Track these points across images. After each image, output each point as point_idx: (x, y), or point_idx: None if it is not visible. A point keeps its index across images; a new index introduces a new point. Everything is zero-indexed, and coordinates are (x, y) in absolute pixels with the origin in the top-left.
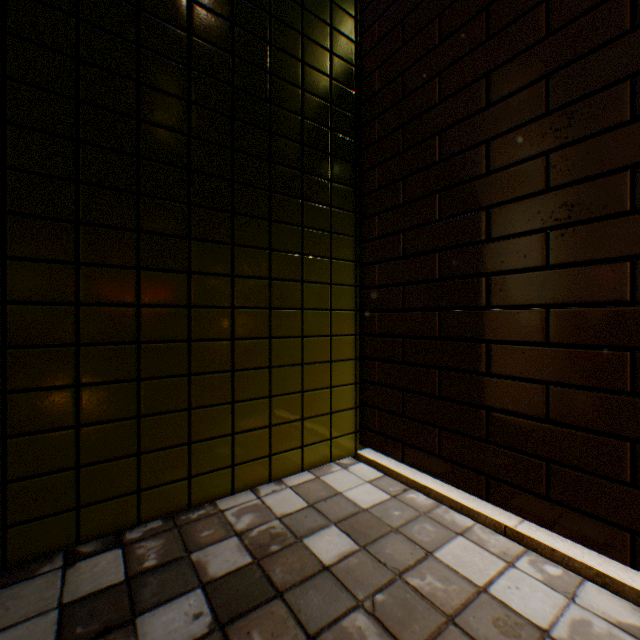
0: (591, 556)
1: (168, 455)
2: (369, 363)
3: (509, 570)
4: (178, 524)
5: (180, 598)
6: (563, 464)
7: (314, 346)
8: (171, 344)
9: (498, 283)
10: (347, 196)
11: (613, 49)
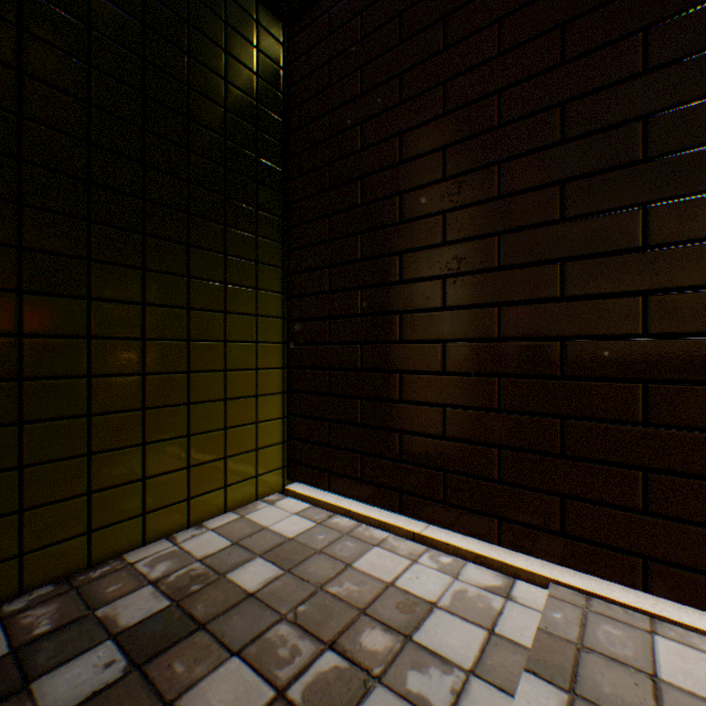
0: (474, 544)
1: (61, 509)
2: (297, 396)
3: (413, 565)
4: (76, 585)
5: (86, 654)
6: (455, 472)
7: (239, 380)
8: (65, 380)
9: (409, 320)
10: (275, 226)
11: (487, 139)
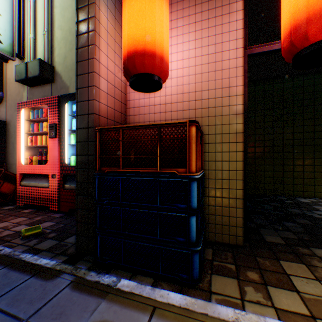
0: None
1: (319, 187)
2: None
3: None
4: None
5: None
6: None
7: None
8: (320, 166)
9: None
10: None
11: None
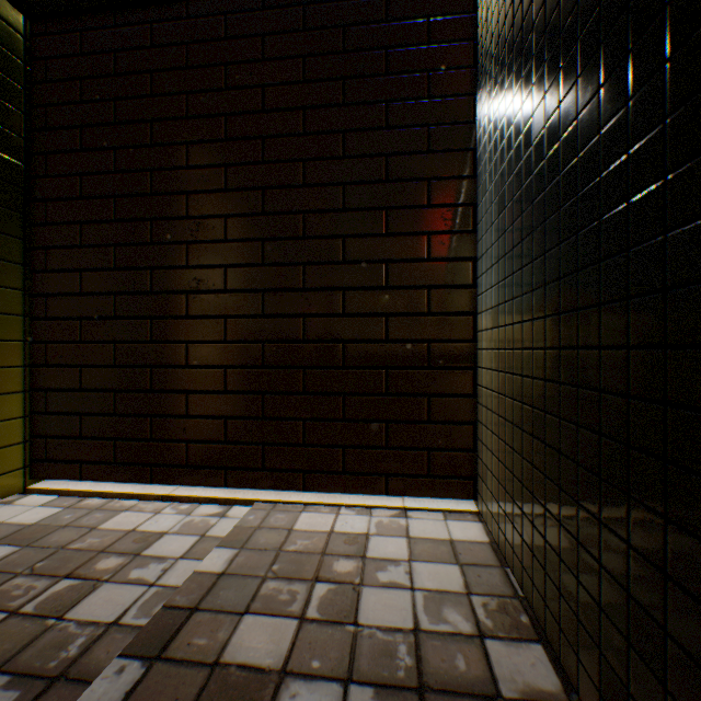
0: (211, 492)
1: None
2: (45, 394)
3: (156, 515)
4: None
5: None
6: (197, 441)
7: None
8: None
9: (160, 325)
10: (14, 221)
11: (219, 197)
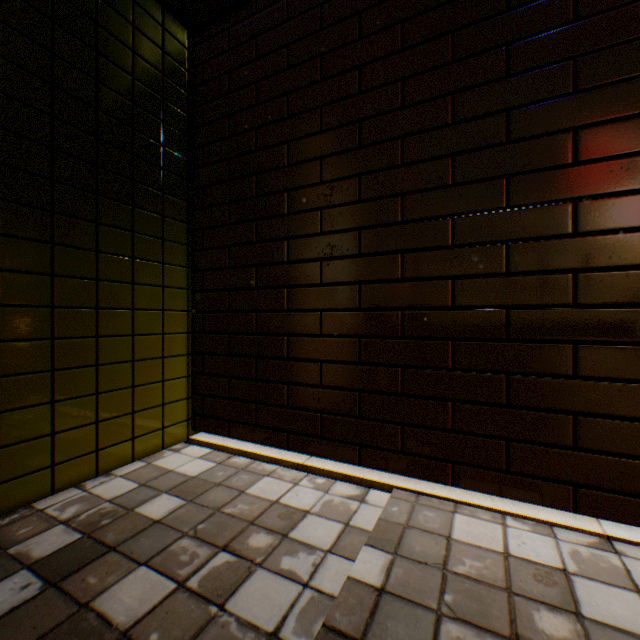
0: (343, 467)
1: None
2: (201, 357)
3: (295, 487)
4: None
5: (2, 582)
6: (329, 412)
7: (147, 344)
8: None
9: (295, 293)
10: (180, 208)
11: (352, 156)
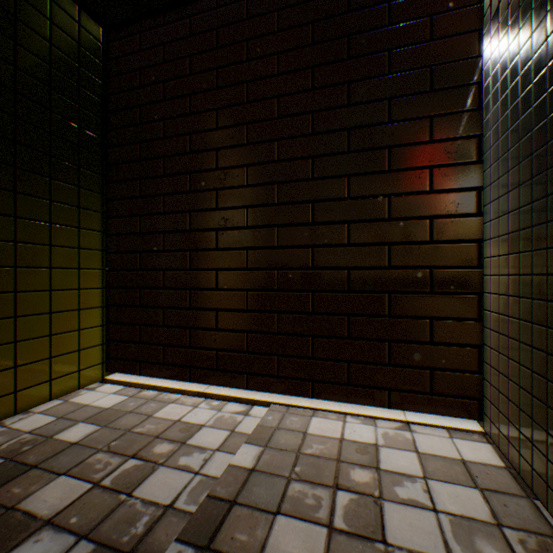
0: (235, 392)
1: None
2: (115, 309)
3: (195, 409)
4: None
5: None
6: (224, 350)
7: (64, 298)
8: None
9: (196, 256)
10: (96, 180)
11: (241, 150)
